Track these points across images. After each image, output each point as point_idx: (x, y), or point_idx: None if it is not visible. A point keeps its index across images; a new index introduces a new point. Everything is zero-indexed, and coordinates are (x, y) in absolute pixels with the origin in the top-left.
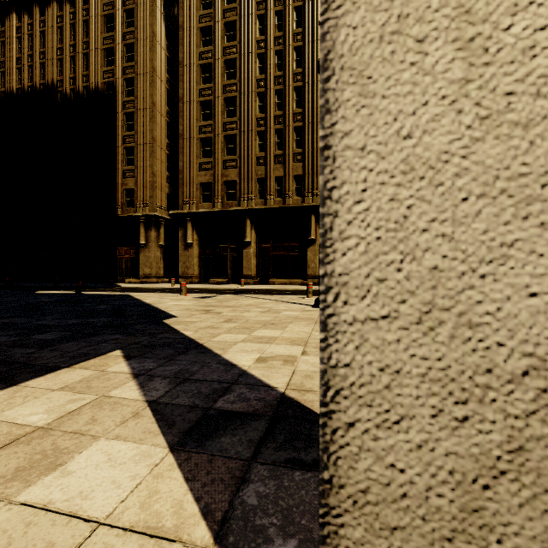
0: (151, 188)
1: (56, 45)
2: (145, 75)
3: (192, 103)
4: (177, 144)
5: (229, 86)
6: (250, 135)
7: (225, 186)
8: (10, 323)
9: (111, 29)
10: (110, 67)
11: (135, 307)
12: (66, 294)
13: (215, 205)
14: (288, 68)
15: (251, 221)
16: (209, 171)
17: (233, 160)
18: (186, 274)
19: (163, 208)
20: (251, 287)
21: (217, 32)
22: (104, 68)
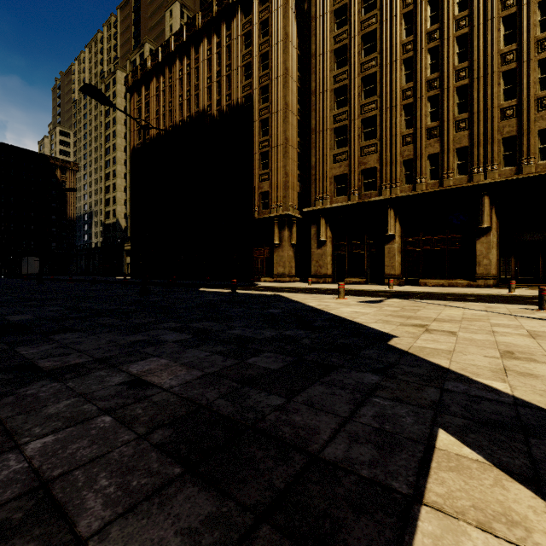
0: (285, 188)
1: (207, 76)
2: (279, 78)
3: (325, 93)
4: (307, 141)
5: (367, 63)
6: (394, 112)
7: (362, 175)
8: (206, 329)
9: (249, 45)
10: (248, 80)
11: (312, 314)
12: (224, 292)
13: (351, 198)
14: (447, 15)
15: (394, 211)
16: (344, 162)
17: (372, 145)
18: (319, 273)
19: (295, 207)
20: (401, 288)
21: (354, 7)
22: (243, 83)
